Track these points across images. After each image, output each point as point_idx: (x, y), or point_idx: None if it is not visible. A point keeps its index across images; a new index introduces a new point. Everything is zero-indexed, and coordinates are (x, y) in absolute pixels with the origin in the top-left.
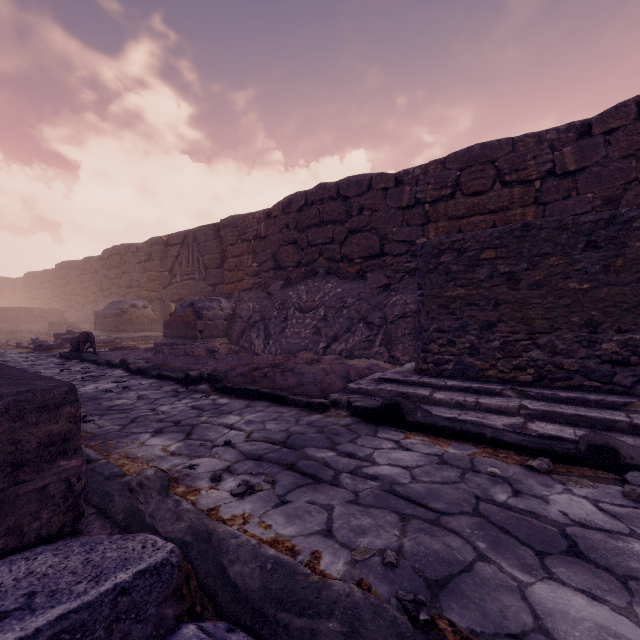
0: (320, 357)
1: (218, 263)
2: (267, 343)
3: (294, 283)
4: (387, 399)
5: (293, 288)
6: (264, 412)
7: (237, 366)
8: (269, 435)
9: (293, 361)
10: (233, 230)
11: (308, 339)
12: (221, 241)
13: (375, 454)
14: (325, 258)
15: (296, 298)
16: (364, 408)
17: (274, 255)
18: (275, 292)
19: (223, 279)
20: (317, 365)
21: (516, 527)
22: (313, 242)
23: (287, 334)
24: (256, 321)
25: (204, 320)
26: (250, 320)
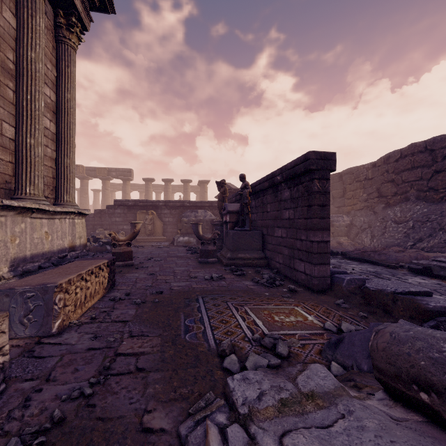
0: (405, 250)
1: (341, 195)
2: (372, 241)
3: (392, 206)
4: (426, 265)
5: (391, 209)
6: (367, 266)
7: (354, 250)
8: (368, 270)
9: (386, 250)
10: (350, 176)
11: (399, 240)
12: (343, 182)
13: (409, 279)
14: (415, 190)
15: (392, 215)
16: (414, 268)
17: (377, 189)
18: (378, 211)
19: (344, 204)
20: (401, 253)
21: (444, 293)
22: (406, 180)
23: (385, 236)
24: (365, 228)
25: (334, 227)
26: (361, 227)
